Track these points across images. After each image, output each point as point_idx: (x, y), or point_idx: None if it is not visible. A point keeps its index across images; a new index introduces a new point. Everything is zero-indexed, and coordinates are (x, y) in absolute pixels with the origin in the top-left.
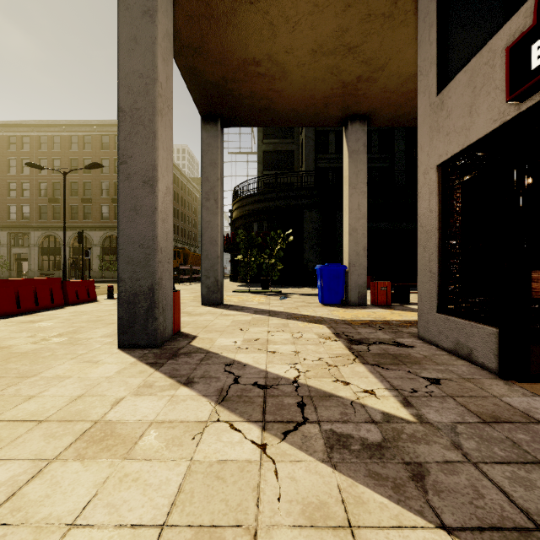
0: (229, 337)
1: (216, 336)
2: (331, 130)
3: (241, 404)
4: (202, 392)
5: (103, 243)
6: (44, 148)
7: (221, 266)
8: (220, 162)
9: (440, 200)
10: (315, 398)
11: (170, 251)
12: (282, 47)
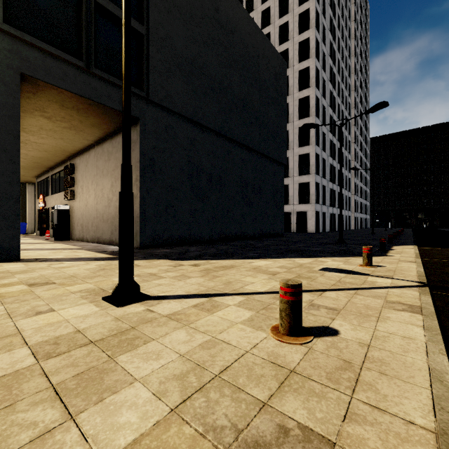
0: None
1: None
2: None
3: None
4: None
5: None
6: None
7: None
8: None
9: (38, 214)
10: None
11: None
12: None
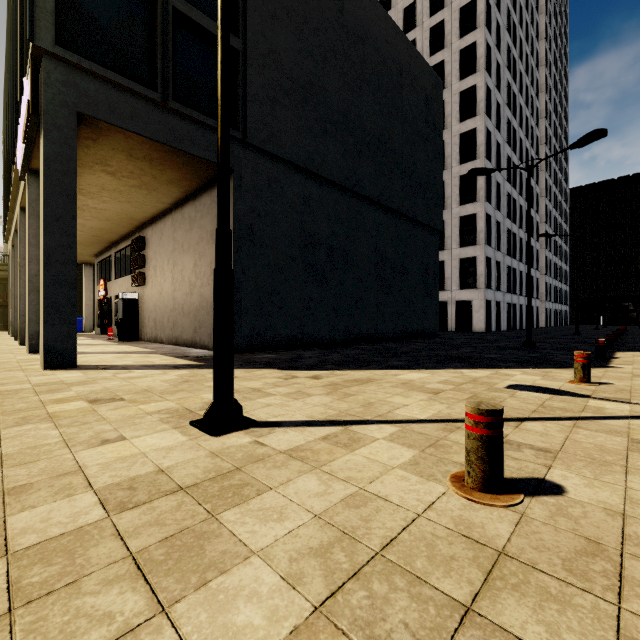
0: None
1: None
2: None
3: None
4: None
5: None
6: None
7: None
8: None
9: (98, 306)
10: None
11: None
12: None
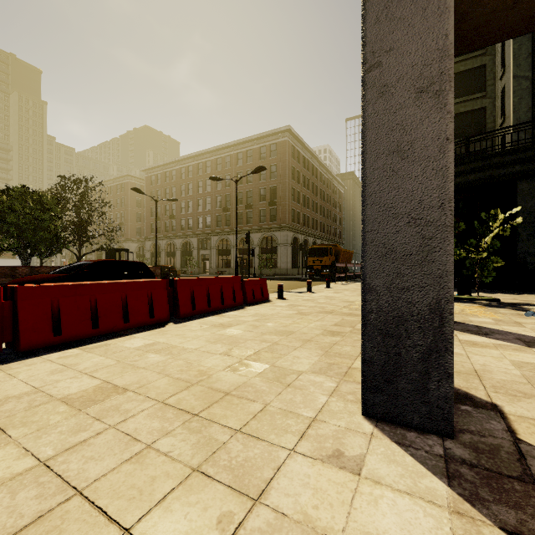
0: None
1: None
2: None
3: None
4: None
5: (261, 243)
6: (219, 168)
7: None
8: None
9: None
10: None
11: None
12: None
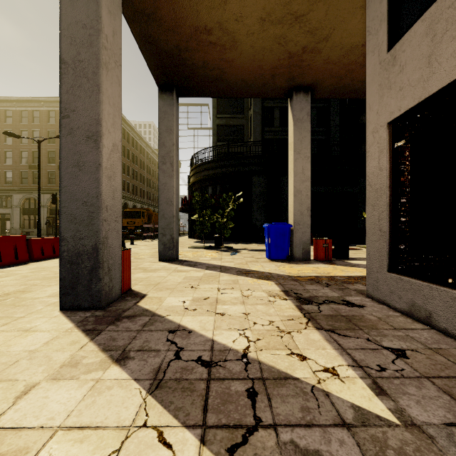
0: (178, 295)
1: (165, 294)
2: (276, 106)
3: (178, 394)
4: (135, 374)
5: None
6: (25, 121)
7: (176, 224)
8: (176, 128)
9: (390, 158)
10: (268, 382)
11: (118, 210)
12: (232, 15)
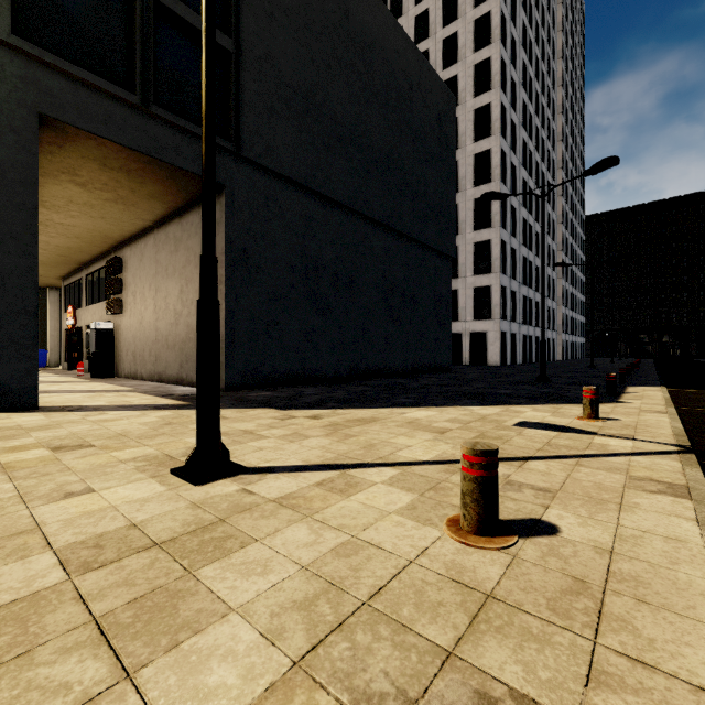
0: None
1: None
2: None
3: None
4: None
5: None
6: None
7: None
8: None
9: (65, 337)
10: None
11: None
12: None
